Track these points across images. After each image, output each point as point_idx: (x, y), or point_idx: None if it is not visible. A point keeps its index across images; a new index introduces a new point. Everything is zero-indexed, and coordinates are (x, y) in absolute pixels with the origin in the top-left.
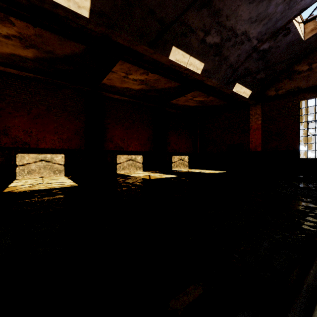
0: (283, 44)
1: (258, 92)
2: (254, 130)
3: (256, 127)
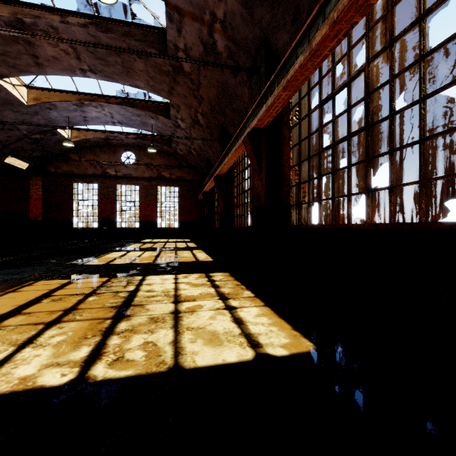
0: (53, 139)
1: (37, 166)
2: (35, 199)
3: (37, 197)
